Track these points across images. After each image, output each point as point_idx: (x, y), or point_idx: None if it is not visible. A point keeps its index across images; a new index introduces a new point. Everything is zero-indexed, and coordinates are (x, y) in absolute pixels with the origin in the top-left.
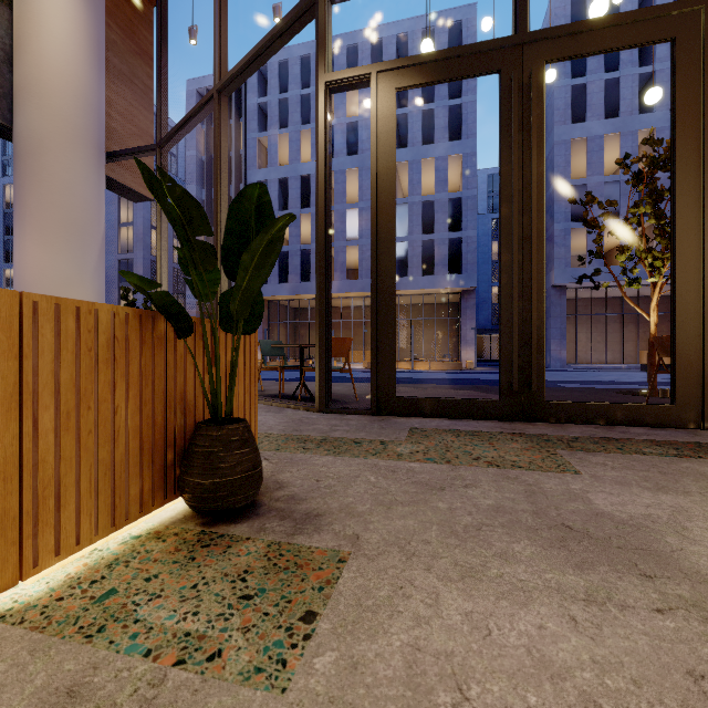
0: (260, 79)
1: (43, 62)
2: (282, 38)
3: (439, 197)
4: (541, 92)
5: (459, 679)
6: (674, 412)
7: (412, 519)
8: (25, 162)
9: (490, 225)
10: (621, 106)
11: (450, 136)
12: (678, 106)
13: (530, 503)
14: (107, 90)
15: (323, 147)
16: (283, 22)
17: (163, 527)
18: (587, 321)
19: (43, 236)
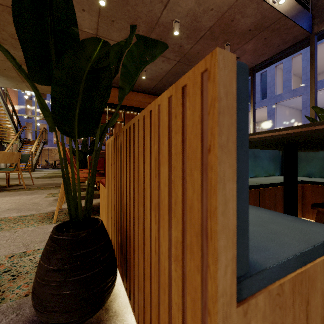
0: None
1: None
2: None
3: None
4: None
5: None
6: None
7: None
8: None
9: None
10: None
11: None
12: None
13: None
14: None
15: None
16: None
17: None
18: None
19: None
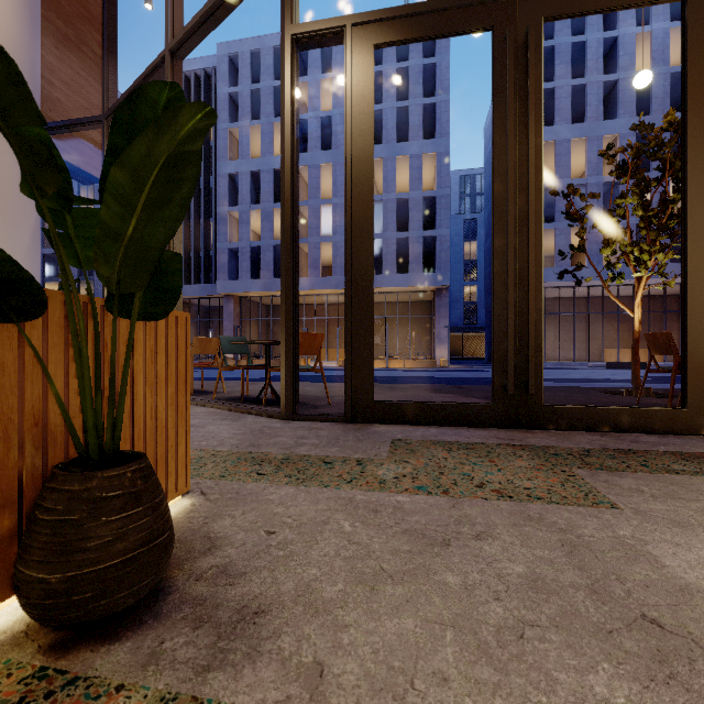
0: (231, 68)
1: None
2: None
3: (413, 195)
4: (539, 53)
5: None
6: (685, 416)
7: (410, 615)
8: None
9: (462, 225)
10: (587, 112)
11: (424, 135)
12: (690, 73)
13: (578, 570)
14: (49, 55)
15: (289, 110)
16: None
17: None
18: (555, 320)
19: None
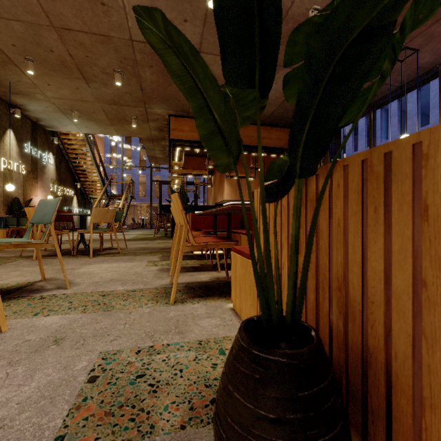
0: None
1: None
2: None
3: None
4: None
5: (5, 378)
6: None
7: None
8: None
9: None
10: None
11: None
12: None
13: None
14: None
15: None
16: None
17: None
18: None
19: None
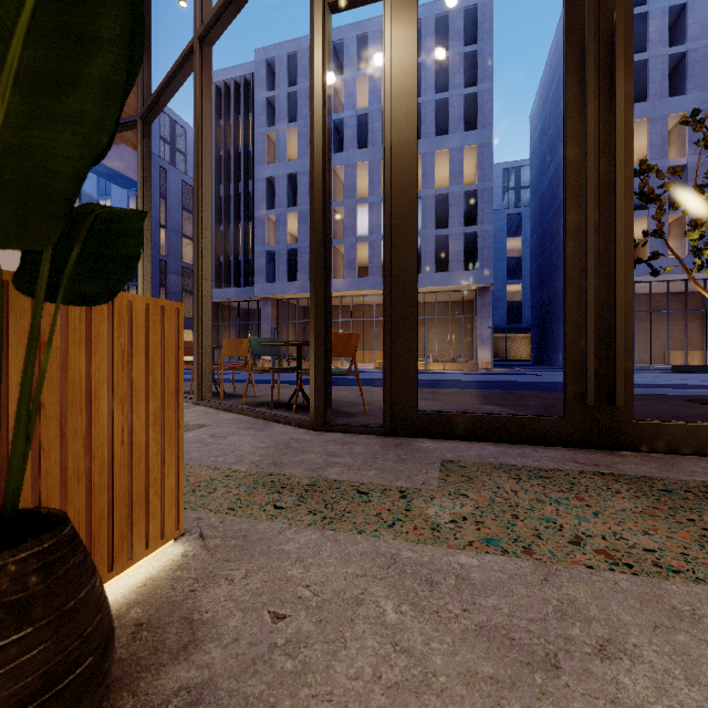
0: (269, 72)
1: None
2: None
3: (454, 190)
4: None
5: None
6: None
7: None
8: None
9: (505, 220)
10: (649, 89)
11: (465, 127)
12: None
13: None
14: None
15: (320, 80)
16: None
17: None
18: None
19: None
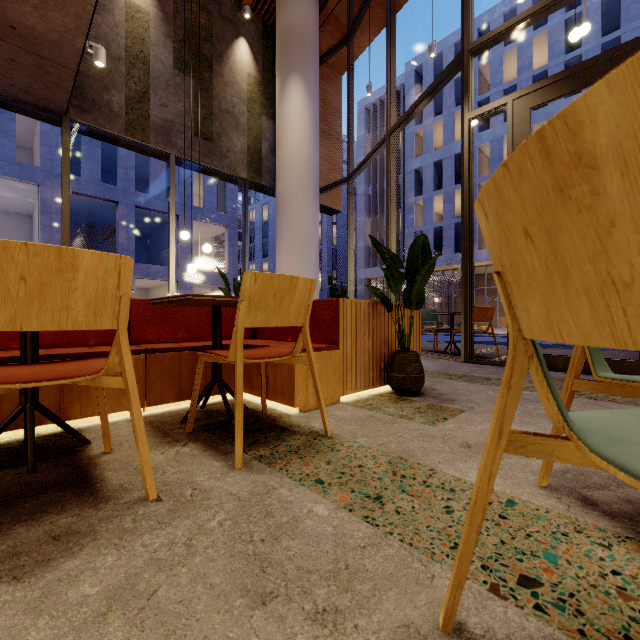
0: (416, 79)
1: (290, 149)
2: (436, 90)
3: None
4: None
5: None
6: None
7: None
8: (282, 209)
9: None
10: None
11: None
12: None
13: None
14: None
15: (467, 168)
16: (436, 81)
17: (381, 394)
18: None
19: (290, 250)
